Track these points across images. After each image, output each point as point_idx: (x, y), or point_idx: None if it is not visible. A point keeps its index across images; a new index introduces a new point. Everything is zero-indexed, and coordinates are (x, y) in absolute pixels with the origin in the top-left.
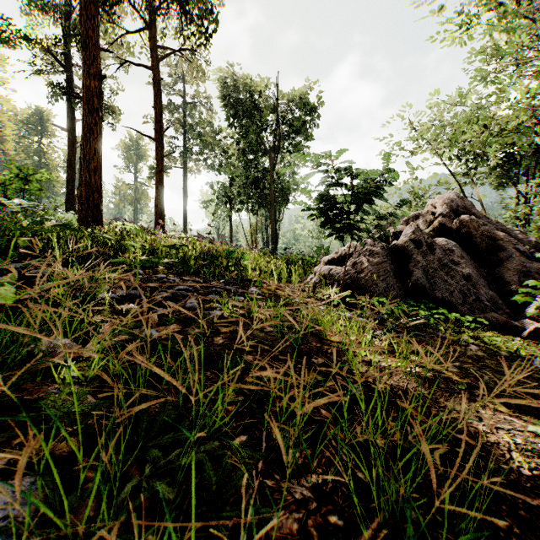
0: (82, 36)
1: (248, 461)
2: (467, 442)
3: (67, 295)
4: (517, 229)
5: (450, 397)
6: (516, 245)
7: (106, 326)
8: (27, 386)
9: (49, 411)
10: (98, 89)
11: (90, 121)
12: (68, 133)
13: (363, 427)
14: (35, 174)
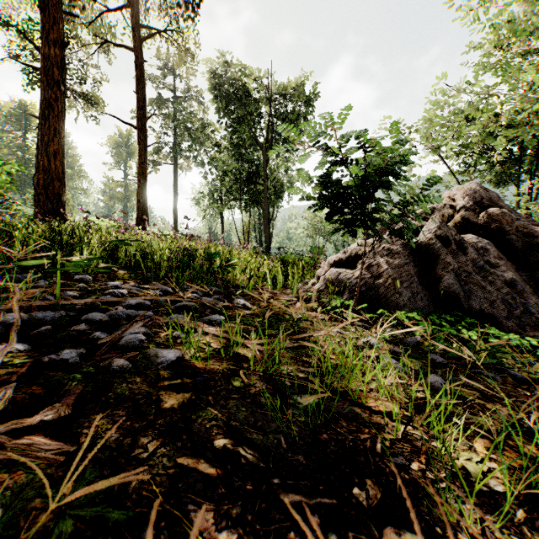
0: None
1: None
2: None
3: None
4: None
5: None
6: None
7: None
8: None
9: None
10: (59, 58)
11: (49, 95)
12: None
13: None
14: (4, 165)
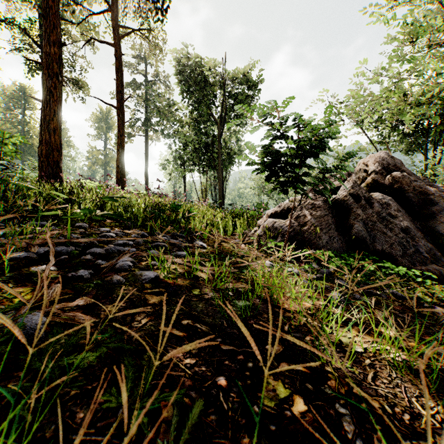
0: (43, 6)
1: None
2: None
3: None
4: (440, 186)
5: None
6: None
7: None
8: None
9: None
10: (57, 55)
11: (50, 84)
12: None
13: None
14: (10, 137)
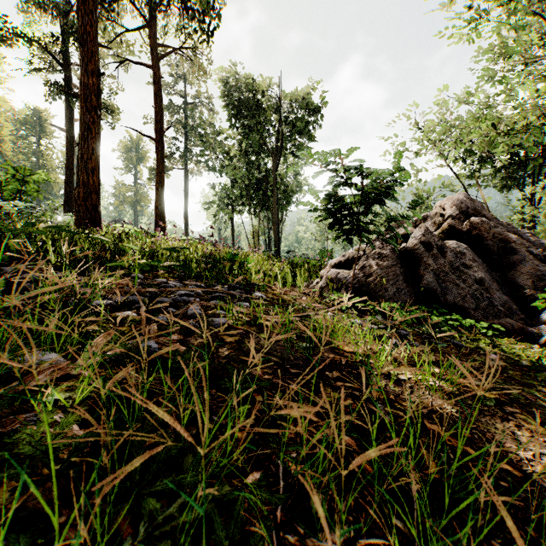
0: (79, 32)
1: (267, 514)
2: (511, 473)
3: (60, 302)
4: (528, 232)
5: (481, 416)
6: (529, 247)
7: (100, 338)
8: (3, 412)
9: (14, 461)
10: (96, 86)
11: (88, 119)
12: (67, 134)
13: (394, 458)
14: (32, 175)
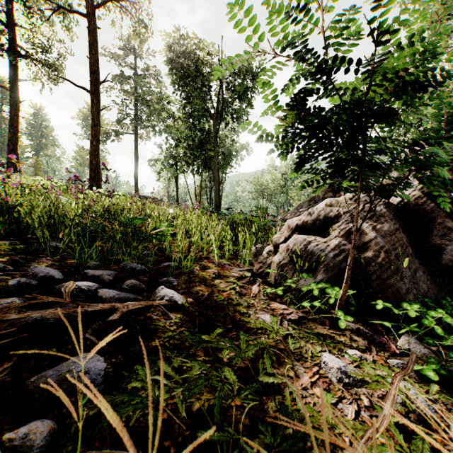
0: None
1: None
2: None
3: None
4: None
5: None
6: None
7: None
8: None
9: None
10: None
11: None
12: (11, 92)
13: None
14: None
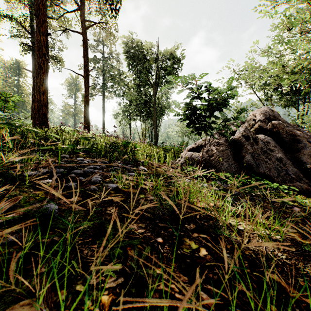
0: (35, 9)
1: None
2: None
3: (1, 173)
4: (305, 130)
5: (305, 262)
6: (308, 139)
7: (7, 202)
8: None
9: None
10: (45, 41)
11: (40, 61)
12: (33, 73)
13: None
14: (11, 97)
